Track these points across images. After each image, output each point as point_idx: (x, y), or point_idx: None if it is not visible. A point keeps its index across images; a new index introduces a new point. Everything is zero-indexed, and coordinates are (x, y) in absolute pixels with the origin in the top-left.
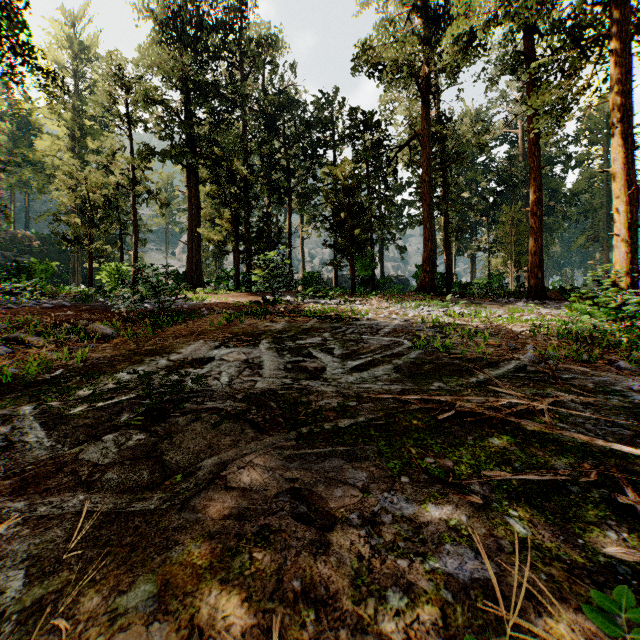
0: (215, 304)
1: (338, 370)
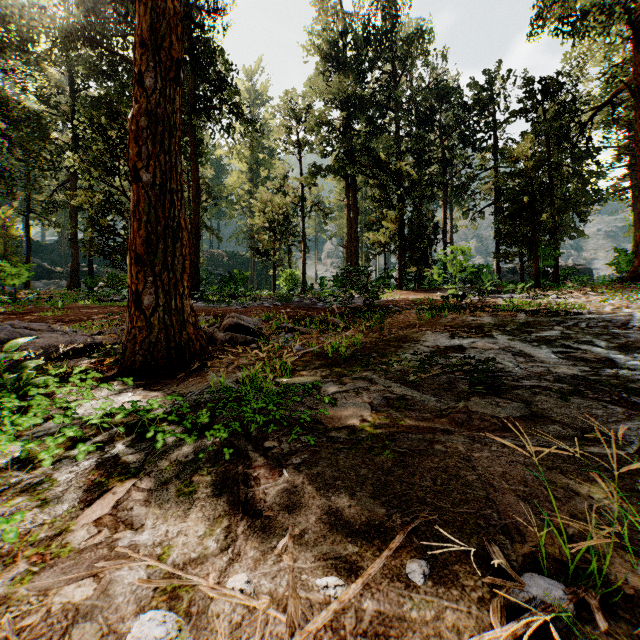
0: (395, 301)
1: (633, 362)
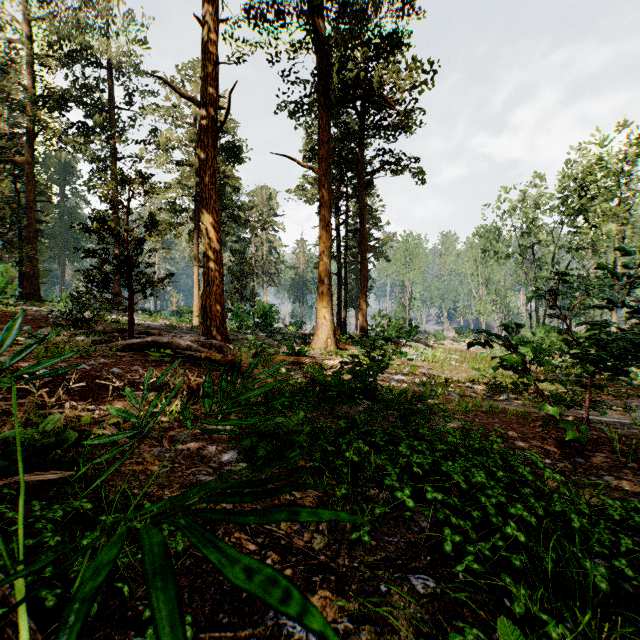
0: None
1: None
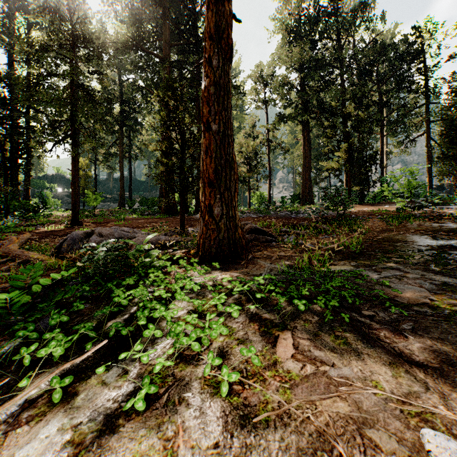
0: (353, 212)
1: None
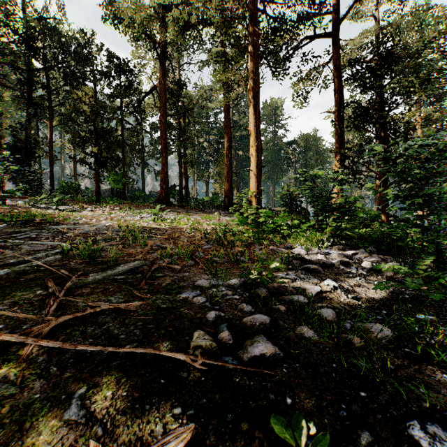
0: None
1: None
